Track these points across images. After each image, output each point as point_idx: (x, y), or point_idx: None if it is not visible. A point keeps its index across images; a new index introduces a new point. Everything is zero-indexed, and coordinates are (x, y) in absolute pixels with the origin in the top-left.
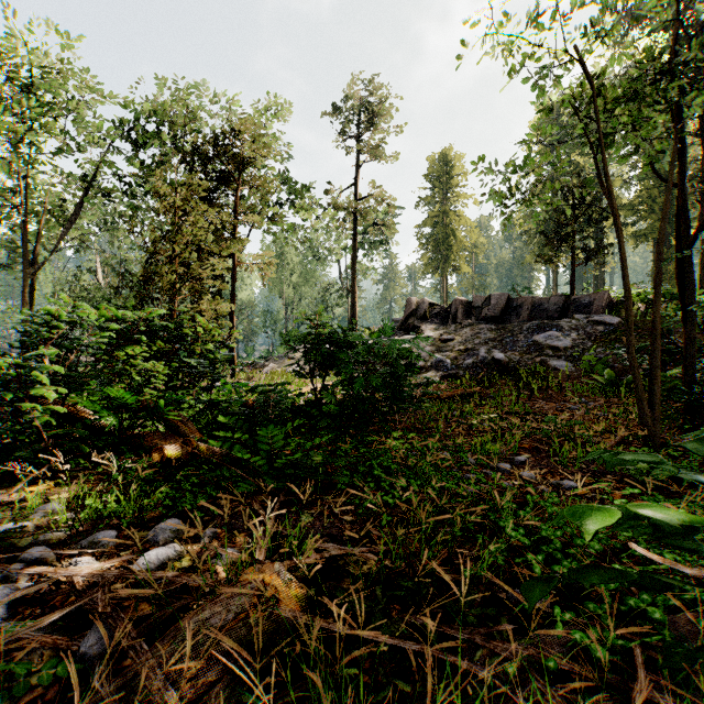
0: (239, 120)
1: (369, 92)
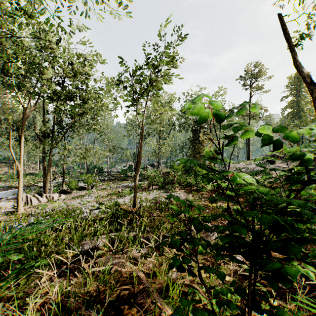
0: None
1: (255, 67)
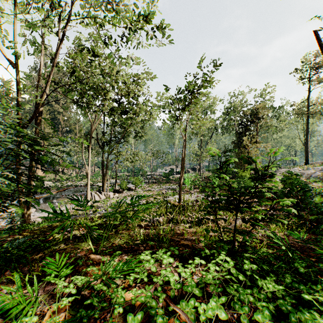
0: (258, 105)
1: (316, 56)
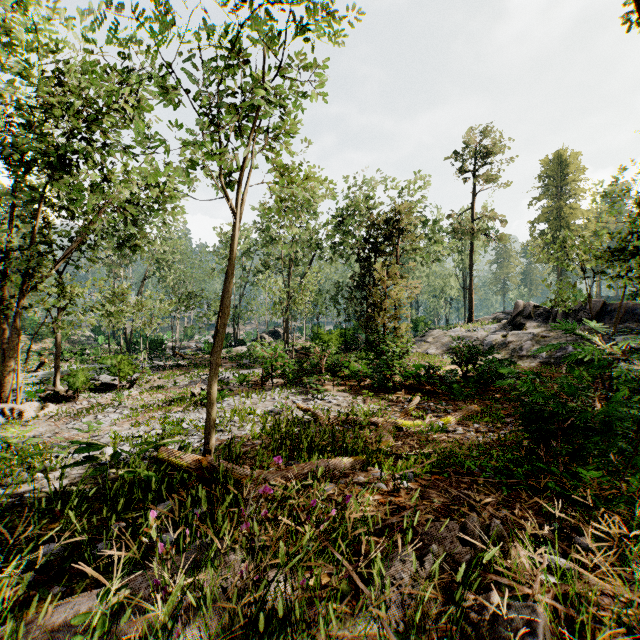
0: (400, 205)
1: (483, 135)
